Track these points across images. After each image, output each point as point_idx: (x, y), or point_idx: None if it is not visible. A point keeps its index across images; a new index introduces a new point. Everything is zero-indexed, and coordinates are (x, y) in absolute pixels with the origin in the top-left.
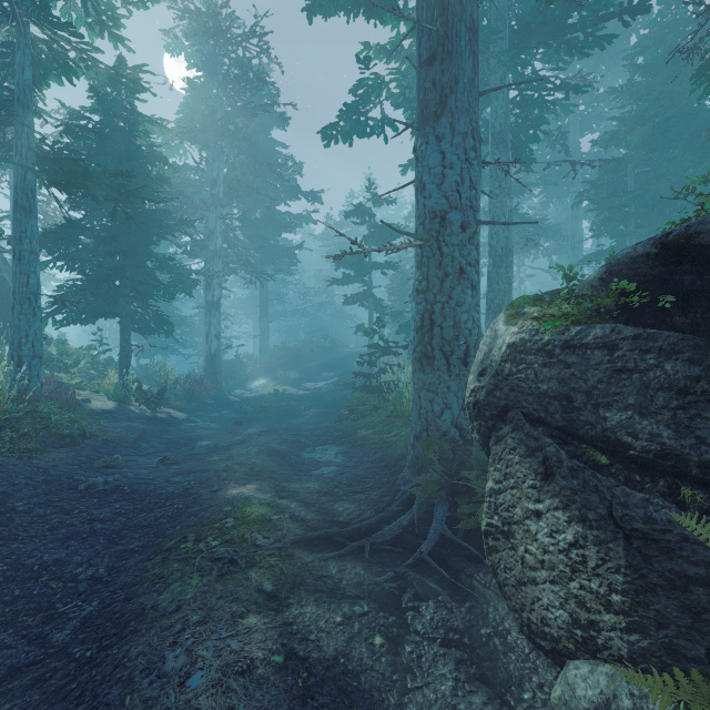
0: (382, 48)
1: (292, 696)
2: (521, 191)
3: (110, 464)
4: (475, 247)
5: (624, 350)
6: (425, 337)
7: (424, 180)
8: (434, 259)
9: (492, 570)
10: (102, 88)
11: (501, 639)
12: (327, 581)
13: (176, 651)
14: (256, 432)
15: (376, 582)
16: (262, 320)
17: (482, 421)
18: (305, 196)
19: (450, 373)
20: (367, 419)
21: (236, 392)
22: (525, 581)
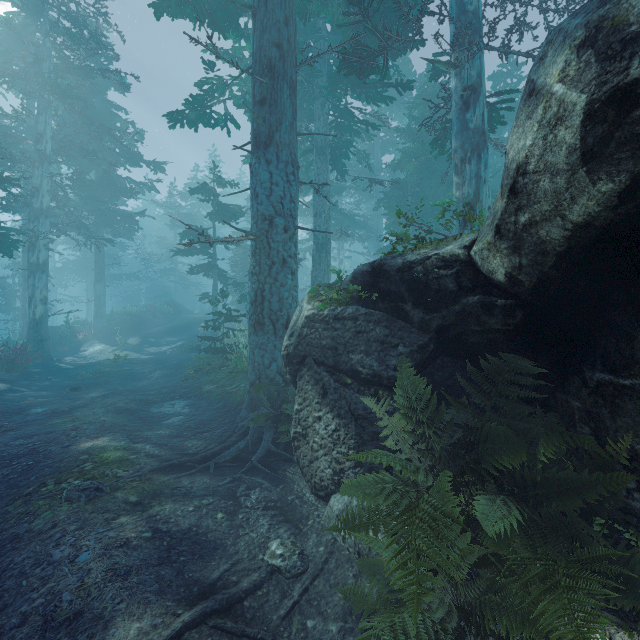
0: (225, 52)
1: (160, 550)
2: (340, 191)
3: None
4: (294, 245)
5: (361, 321)
6: (258, 309)
7: (257, 190)
8: (264, 250)
9: (297, 462)
10: None
11: (300, 499)
12: (181, 490)
13: (61, 548)
14: (99, 395)
15: (219, 485)
16: (97, 284)
17: (292, 366)
18: (148, 165)
19: (276, 335)
20: (212, 376)
21: (67, 359)
22: (313, 460)
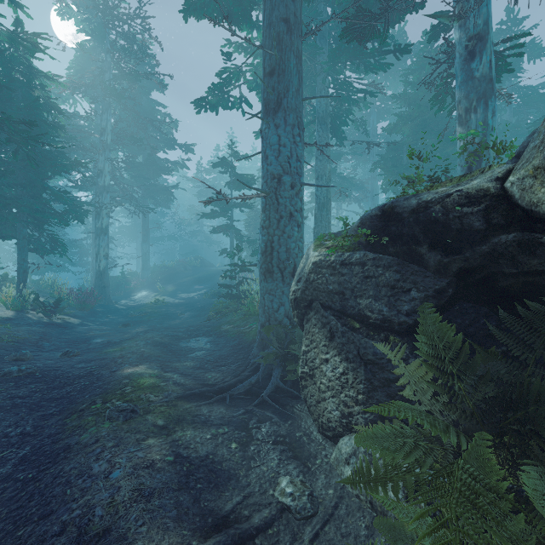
0: (240, 45)
1: (180, 475)
2: (339, 157)
3: (20, 357)
4: (300, 200)
5: (368, 265)
6: (268, 258)
7: (267, 152)
8: (273, 206)
9: (304, 400)
10: (0, 43)
11: (308, 437)
12: (201, 417)
13: (100, 462)
14: (142, 330)
15: (233, 416)
16: (144, 243)
17: (299, 310)
18: (180, 147)
19: (284, 282)
20: (229, 318)
21: (122, 302)
22: (320, 400)
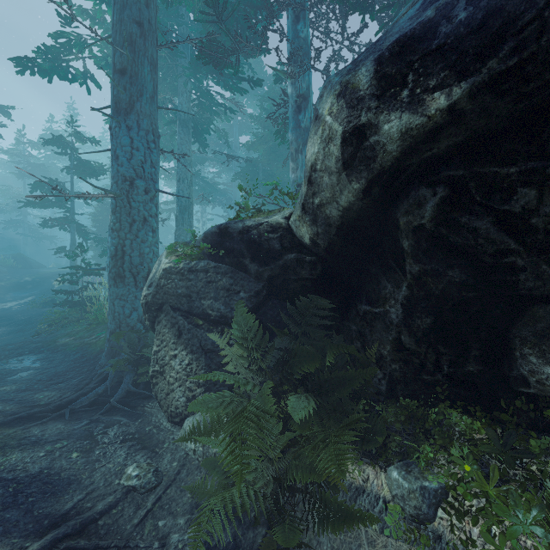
0: (85, 10)
1: (4, 497)
2: (203, 161)
3: None
4: (155, 205)
5: (211, 272)
6: (118, 263)
7: (118, 152)
8: (125, 209)
9: (156, 397)
10: None
11: (157, 428)
12: (31, 438)
13: None
14: None
15: (75, 429)
16: None
17: (150, 313)
18: None
19: (137, 287)
20: (69, 330)
21: None
22: (169, 392)
